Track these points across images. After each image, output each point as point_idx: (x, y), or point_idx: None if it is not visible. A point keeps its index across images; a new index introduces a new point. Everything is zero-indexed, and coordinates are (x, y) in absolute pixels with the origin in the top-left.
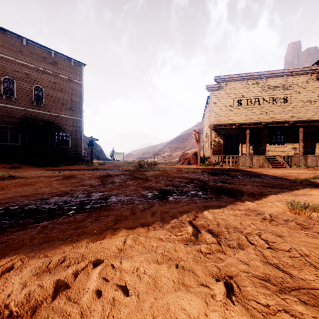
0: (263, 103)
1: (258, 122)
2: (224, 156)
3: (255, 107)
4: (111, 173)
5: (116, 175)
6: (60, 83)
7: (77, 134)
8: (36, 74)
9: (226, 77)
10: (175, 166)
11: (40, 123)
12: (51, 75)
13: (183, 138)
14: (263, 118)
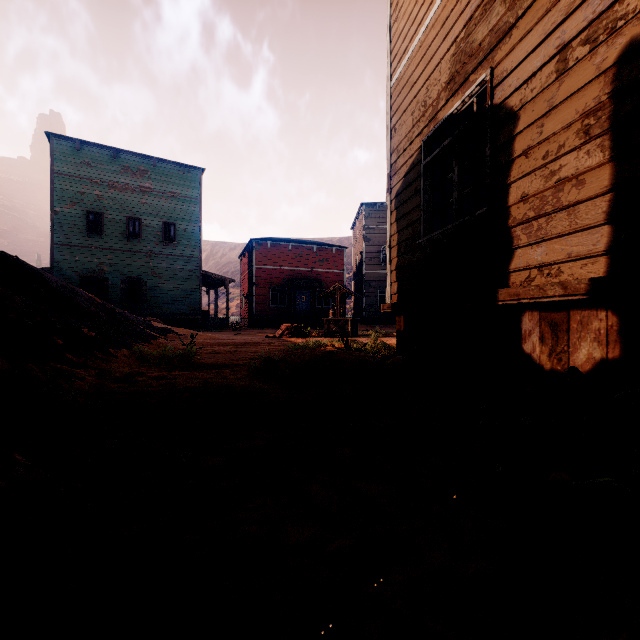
0: None
1: None
2: None
3: None
4: None
5: None
6: None
7: None
8: None
9: None
10: None
11: None
12: None
13: None
14: None
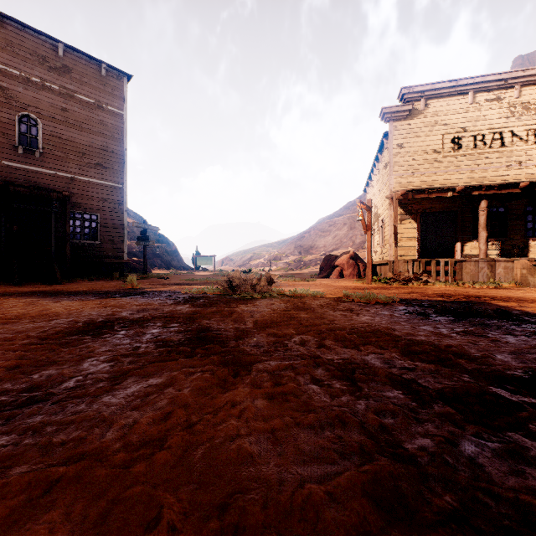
0: (513, 143)
1: (511, 182)
2: (425, 261)
3: (494, 152)
4: (127, 311)
5: (135, 321)
6: (77, 112)
7: (114, 216)
8: (24, 89)
9: (426, 88)
10: (314, 282)
11: (24, 190)
12: (56, 93)
13: (323, 229)
14: (512, 176)
